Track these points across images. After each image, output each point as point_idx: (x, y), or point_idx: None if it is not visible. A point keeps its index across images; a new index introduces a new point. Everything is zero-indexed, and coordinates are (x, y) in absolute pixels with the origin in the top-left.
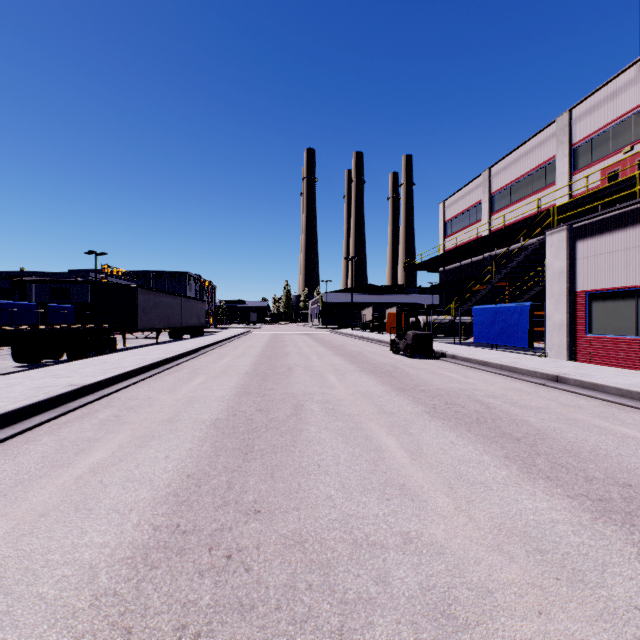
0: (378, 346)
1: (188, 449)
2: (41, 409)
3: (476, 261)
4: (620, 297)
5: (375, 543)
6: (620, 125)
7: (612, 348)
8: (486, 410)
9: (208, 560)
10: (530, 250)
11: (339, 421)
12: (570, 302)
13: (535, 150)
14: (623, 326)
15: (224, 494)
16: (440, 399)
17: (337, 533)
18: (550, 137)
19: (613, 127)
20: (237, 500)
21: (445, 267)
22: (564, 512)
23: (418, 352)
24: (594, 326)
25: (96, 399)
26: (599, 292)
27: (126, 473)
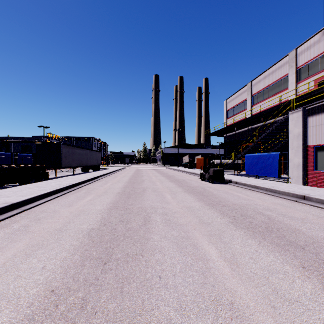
0: (193, 176)
1: (62, 258)
2: None
3: (244, 131)
4: None
5: None
6: None
7: None
8: (269, 221)
9: None
10: (279, 123)
11: (174, 230)
12: (304, 152)
13: (276, 71)
14: None
15: (75, 317)
16: (236, 212)
17: None
18: (285, 63)
19: (321, 57)
20: None
21: (227, 134)
22: None
23: (216, 180)
24: (319, 165)
25: (19, 212)
26: (322, 146)
27: (2, 287)
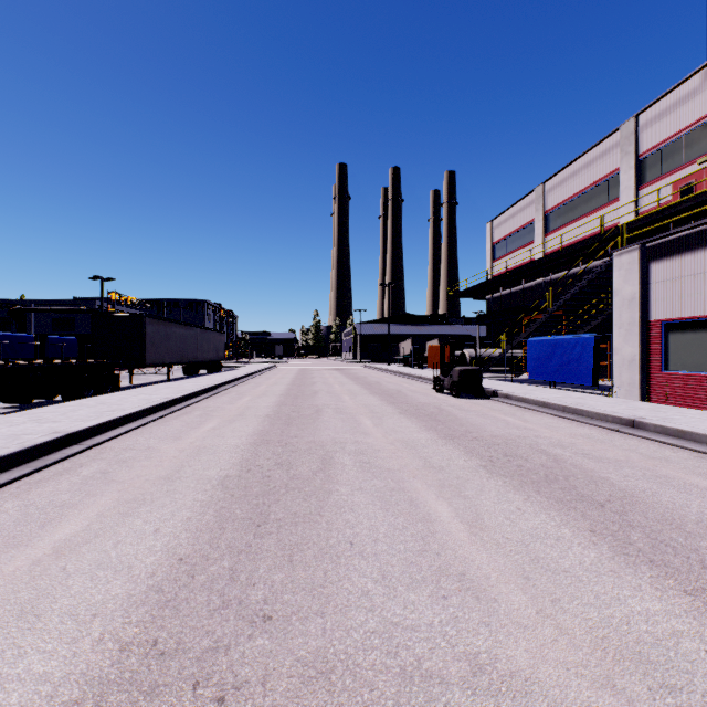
0: (419, 383)
1: (185, 519)
2: (12, 463)
3: (528, 287)
4: (703, 327)
5: (431, 674)
6: (695, 132)
7: (693, 387)
8: (555, 464)
9: (190, 706)
10: (594, 274)
11: (376, 479)
12: (643, 333)
13: (596, 162)
14: (706, 361)
15: (224, 589)
16: (497, 449)
17: (377, 656)
18: (613, 147)
19: (686, 134)
20: (241, 599)
21: (493, 294)
22: (687, 618)
23: (466, 391)
24: (671, 361)
25: (83, 450)
26: (677, 322)
27: (99, 555)
